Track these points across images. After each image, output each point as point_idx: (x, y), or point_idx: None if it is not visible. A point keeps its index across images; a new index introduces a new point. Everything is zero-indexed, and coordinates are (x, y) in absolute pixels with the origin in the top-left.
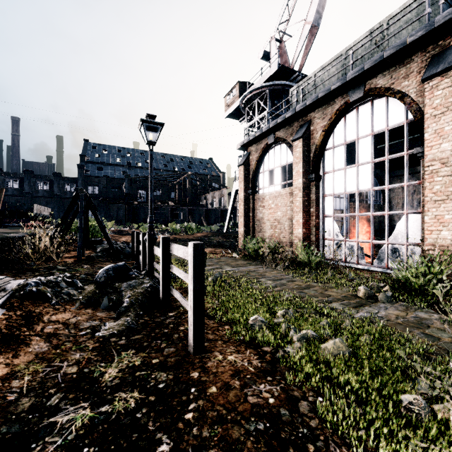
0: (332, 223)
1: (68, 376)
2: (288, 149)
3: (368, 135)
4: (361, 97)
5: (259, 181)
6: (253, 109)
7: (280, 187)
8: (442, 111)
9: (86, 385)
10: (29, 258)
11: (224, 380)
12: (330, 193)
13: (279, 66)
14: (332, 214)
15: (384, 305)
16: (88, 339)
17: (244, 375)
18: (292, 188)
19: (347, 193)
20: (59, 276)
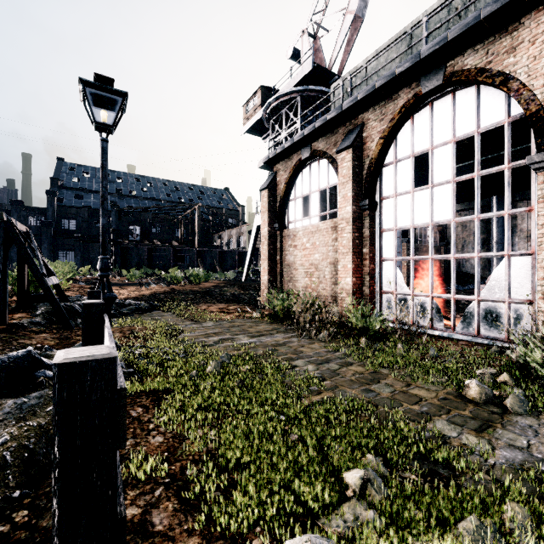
0: (394, 270)
1: None
2: (329, 166)
3: (448, 143)
4: (440, 85)
5: (289, 211)
6: (280, 123)
7: (317, 219)
8: None
9: None
10: None
11: None
12: (390, 227)
13: (313, 65)
14: (393, 256)
15: (525, 421)
16: None
17: None
18: (335, 221)
19: (415, 226)
20: None
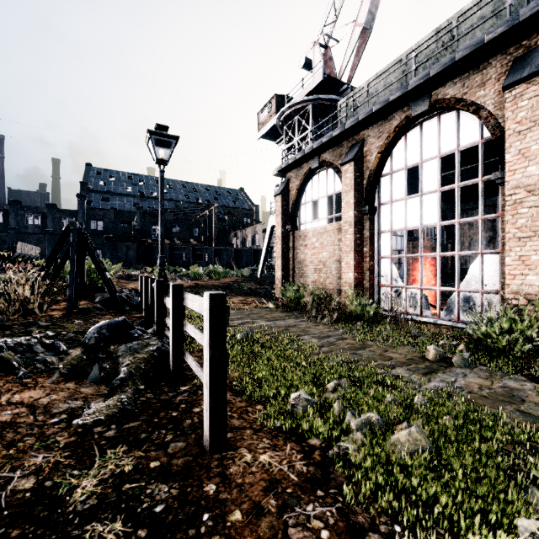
0: (390, 266)
1: (17, 495)
2: (336, 175)
3: (434, 158)
4: (426, 110)
5: (300, 214)
6: (293, 129)
7: (325, 222)
8: (528, 126)
9: (43, 510)
10: (2, 311)
11: (253, 498)
12: (387, 229)
13: (324, 76)
14: (389, 255)
15: (461, 370)
16: (61, 430)
17: (283, 488)
18: (340, 223)
19: (408, 228)
20: (35, 336)
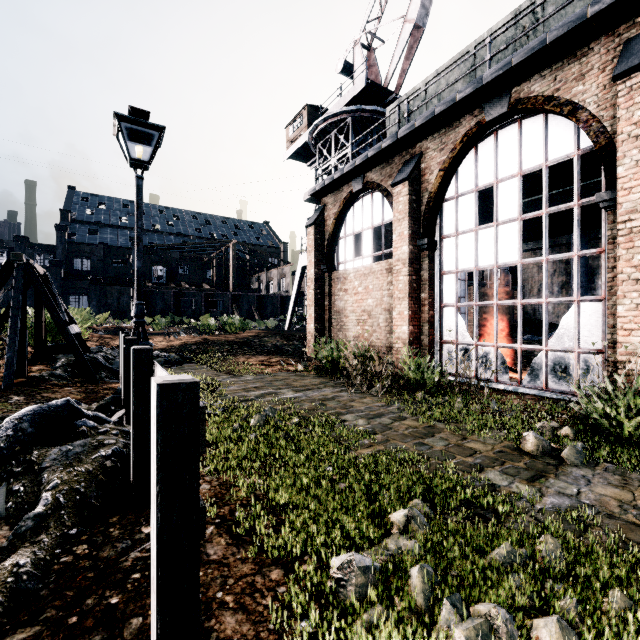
0: (456, 317)
1: None
2: (384, 200)
3: (514, 176)
4: (505, 113)
5: (339, 250)
6: (329, 147)
7: (371, 260)
8: None
9: None
10: None
11: None
12: (451, 270)
13: (367, 82)
14: (455, 302)
15: (580, 472)
16: None
17: None
18: (390, 262)
19: (479, 268)
20: None
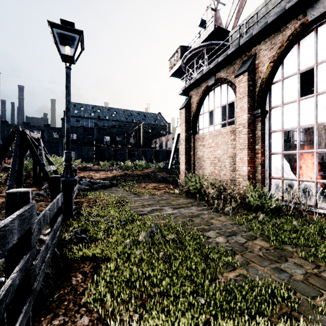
0: (282, 161)
1: None
2: (228, 89)
3: None
4: None
5: (199, 122)
6: (192, 68)
7: (219, 126)
8: None
9: None
10: None
11: None
12: (278, 129)
13: (215, 27)
14: (281, 151)
15: None
16: None
17: None
18: (233, 126)
19: (301, 127)
20: None
